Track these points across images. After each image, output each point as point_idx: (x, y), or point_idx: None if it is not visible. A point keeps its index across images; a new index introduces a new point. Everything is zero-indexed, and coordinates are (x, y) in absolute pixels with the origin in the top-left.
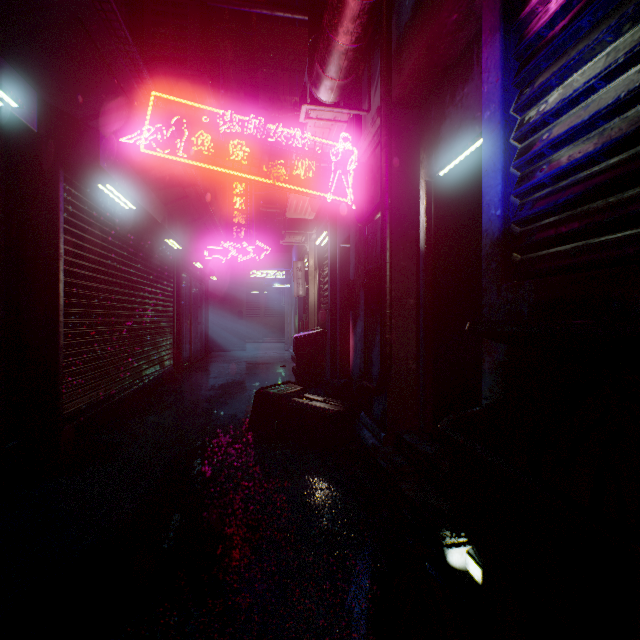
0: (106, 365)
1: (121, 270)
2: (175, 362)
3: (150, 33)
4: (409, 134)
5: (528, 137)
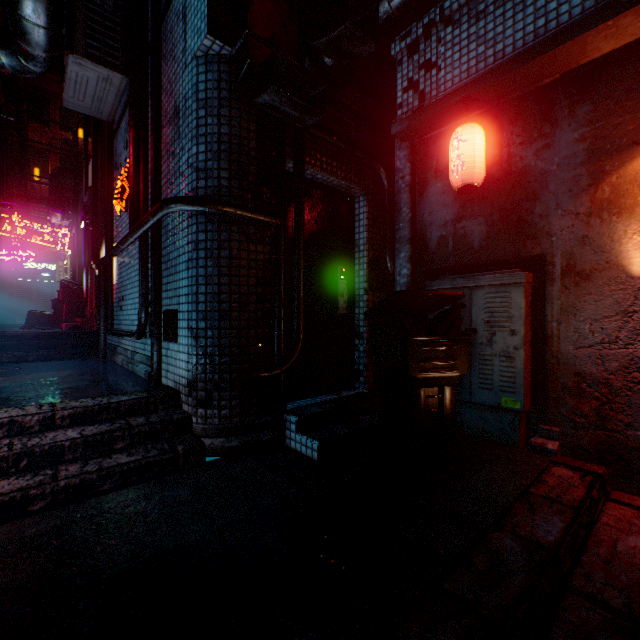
0: None
1: None
2: None
3: None
4: None
5: None
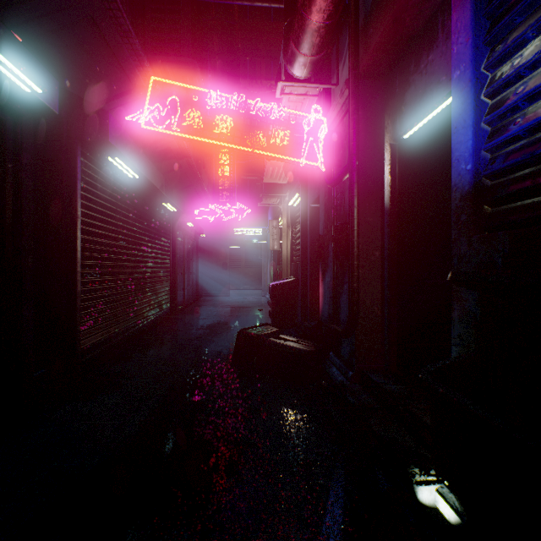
0: (115, 308)
1: (127, 229)
2: (171, 305)
3: (150, 28)
4: (374, 102)
5: (500, 92)
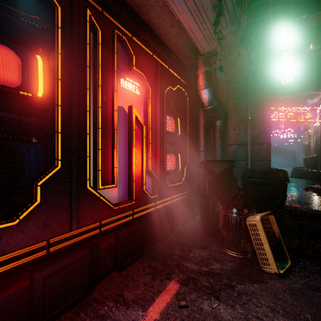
0: None
1: None
2: None
3: None
4: None
5: None
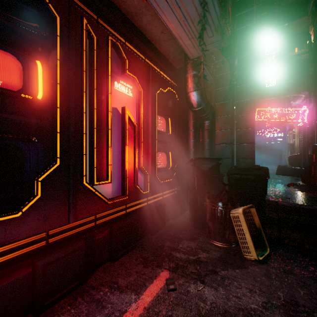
0: None
1: None
2: None
3: None
4: None
5: None
